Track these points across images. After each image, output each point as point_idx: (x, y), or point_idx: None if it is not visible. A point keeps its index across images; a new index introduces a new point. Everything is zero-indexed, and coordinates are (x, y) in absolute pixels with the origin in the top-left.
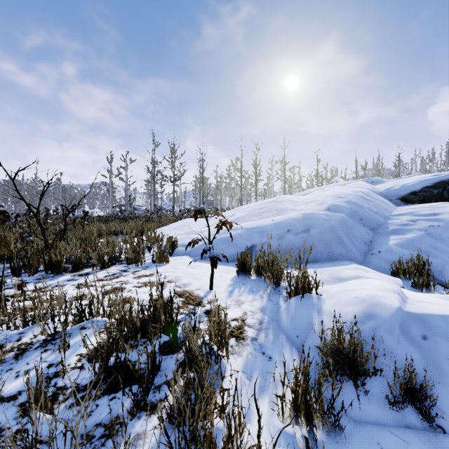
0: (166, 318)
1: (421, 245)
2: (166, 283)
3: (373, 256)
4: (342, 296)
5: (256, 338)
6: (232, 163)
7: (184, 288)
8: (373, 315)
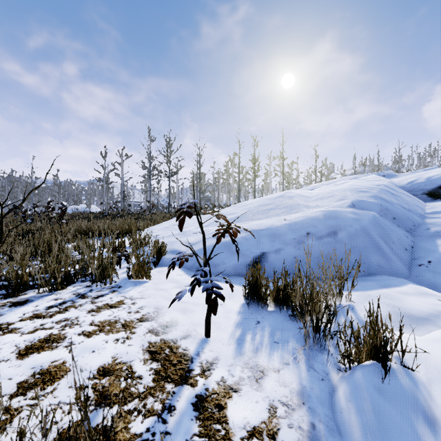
0: None
1: None
2: (136, 323)
3: (422, 268)
4: None
5: None
6: (230, 158)
7: (164, 335)
8: None
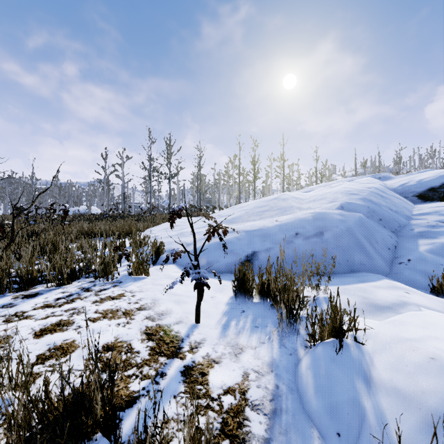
0: (105, 406)
1: None
2: (135, 311)
3: (402, 266)
4: (404, 351)
5: (266, 439)
6: (230, 160)
7: (159, 321)
8: None
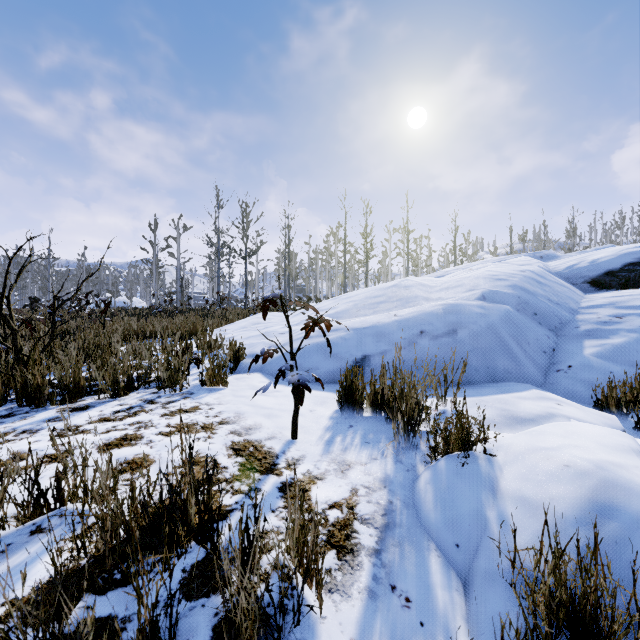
0: (200, 511)
1: (638, 357)
2: (217, 425)
3: (560, 374)
4: (537, 460)
5: (377, 549)
6: (332, 231)
7: (247, 436)
8: (611, 508)
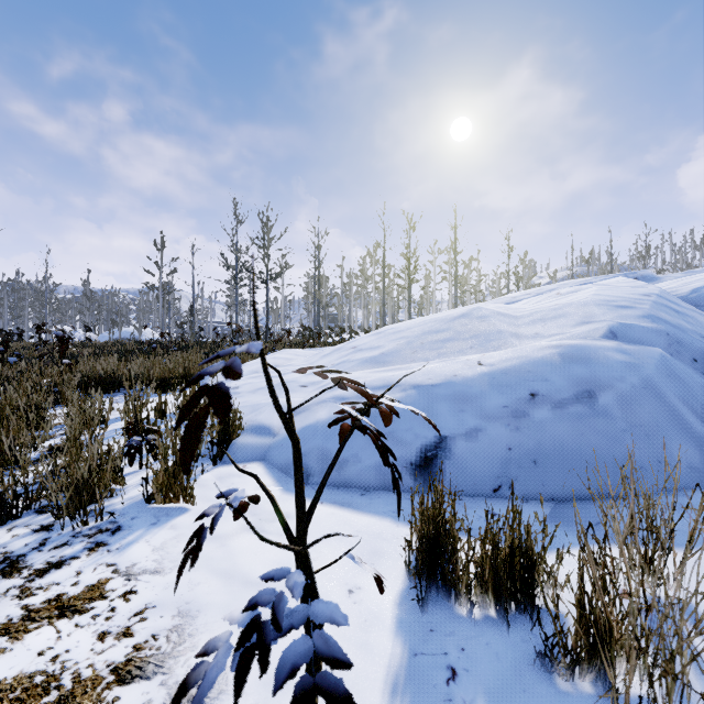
0: None
1: None
2: (105, 689)
3: None
4: None
5: None
6: (368, 251)
7: None
8: None
